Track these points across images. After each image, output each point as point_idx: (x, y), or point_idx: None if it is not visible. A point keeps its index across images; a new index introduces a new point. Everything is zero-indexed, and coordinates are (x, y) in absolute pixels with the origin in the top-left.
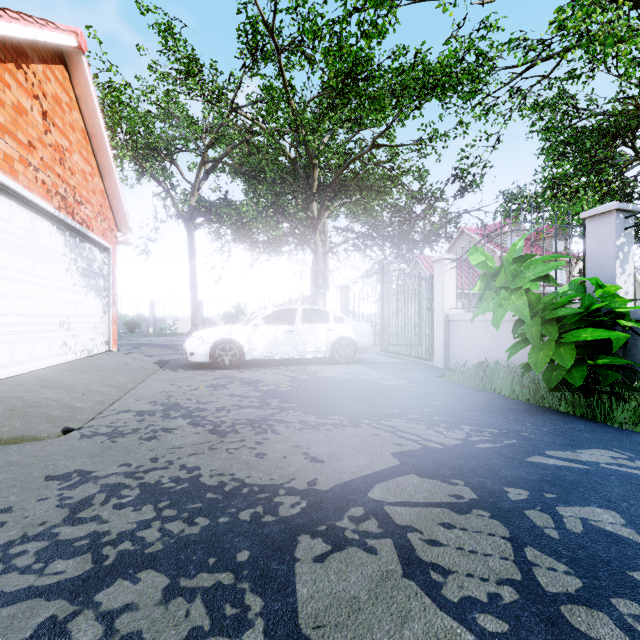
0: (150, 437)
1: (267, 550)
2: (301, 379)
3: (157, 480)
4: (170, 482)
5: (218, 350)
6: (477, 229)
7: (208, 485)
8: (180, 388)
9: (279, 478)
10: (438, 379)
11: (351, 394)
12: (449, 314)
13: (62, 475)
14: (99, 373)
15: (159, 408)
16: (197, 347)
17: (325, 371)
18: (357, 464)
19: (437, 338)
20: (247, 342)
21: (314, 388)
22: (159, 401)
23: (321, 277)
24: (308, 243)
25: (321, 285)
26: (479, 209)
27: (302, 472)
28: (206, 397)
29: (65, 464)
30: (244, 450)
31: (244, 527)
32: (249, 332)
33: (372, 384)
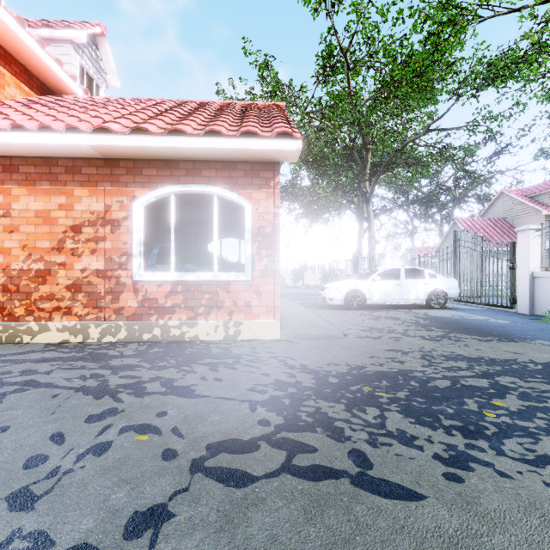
0: (396, 340)
1: (547, 376)
2: (424, 317)
3: (442, 354)
4: (451, 355)
5: (349, 297)
6: (518, 190)
7: (473, 357)
8: (352, 319)
9: (508, 358)
10: (535, 321)
11: (480, 327)
12: (534, 272)
13: (389, 350)
14: (297, 309)
15: (366, 328)
16: (336, 295)
17: (431, 313)
18: (545, 356)
19: (521, 291)
20: (368, 292)
21: (445, 322)
22: (357, 325)
23: (373, 240)
24: (362, 213)
25: (373, 247)
26: (515, 169)
27: (517, 357)
28: (381, 324)
29: (379, 347)
30: (464, 347)
31: (522, 370)
32: (369, 285)
33: (485, 322)
